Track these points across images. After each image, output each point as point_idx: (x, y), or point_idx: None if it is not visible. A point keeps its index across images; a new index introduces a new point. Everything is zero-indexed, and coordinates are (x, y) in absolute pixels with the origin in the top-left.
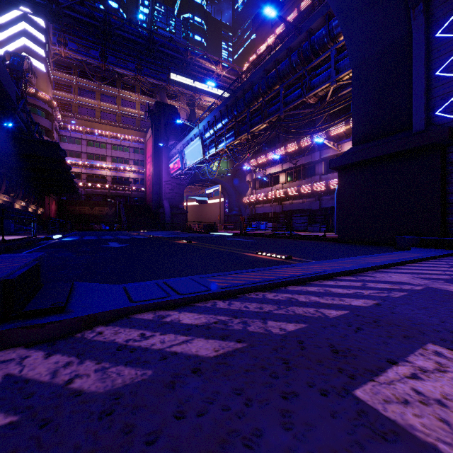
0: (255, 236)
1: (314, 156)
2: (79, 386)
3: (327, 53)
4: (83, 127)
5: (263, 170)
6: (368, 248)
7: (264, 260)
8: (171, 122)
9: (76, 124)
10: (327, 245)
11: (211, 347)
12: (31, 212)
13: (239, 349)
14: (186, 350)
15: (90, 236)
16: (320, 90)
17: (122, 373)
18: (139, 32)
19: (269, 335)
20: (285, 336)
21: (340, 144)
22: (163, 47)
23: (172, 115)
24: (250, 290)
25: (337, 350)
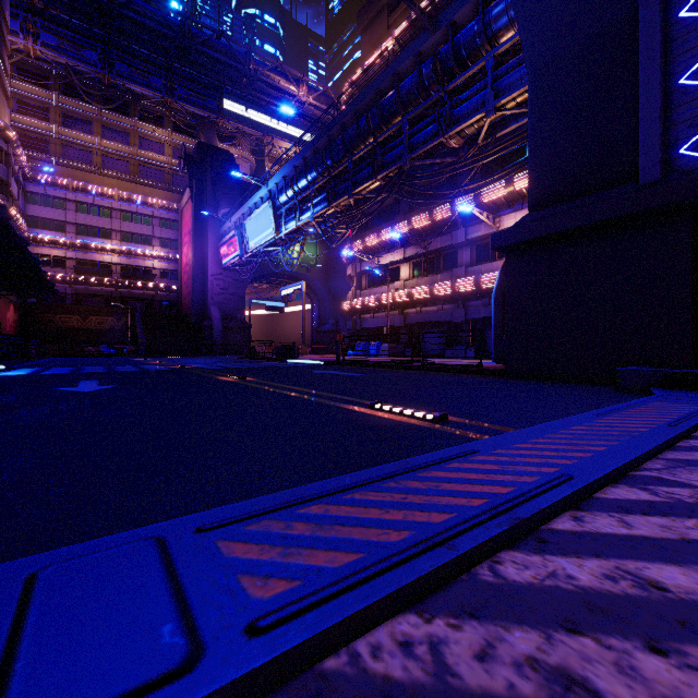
0: (362, 365)
1: (456, 235)
2: None
3: (480, 63)
4: (68, 179)
5: (374, 258)
6: (568, 389)
7: (390, 425)
8: (224, 177)
9: (57, 173)
10: (492, 383)
11: None
12: None
13: None
14: None
15: (63, 368)
16: (468, 125)
17: None
18: (164, 17)
19: None
20: None
21: (497, 217)
22: (208, 47)
23: (225, 165)
24: (375, 616)
25: None
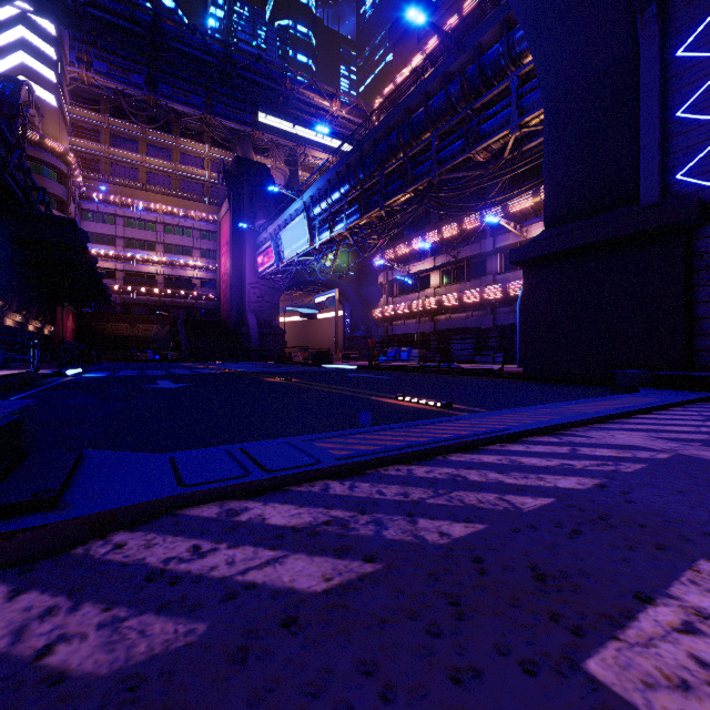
0: (392, 370)
1: (485, 244)
2: (62, 662)
3: (505, 83)
4: (118, 196)
5: (405, 266)
6: (571, 389)
7: (408, 409)
8: (260, 189)
9: (108, 191)
10: (506, 384)
11: (318, 571)
12: (33, 332)
13: (369, 575)
14: (273, 579)
15: (129, 371)
16: (494, 140)
17: (150, 630)
18: (209, 46)
19: (421, 547)
20: (450, 548)
21: (525, 226)
22: (247, 71)
23: (261, 178)
24: (386, 462)
25: (544, 574)
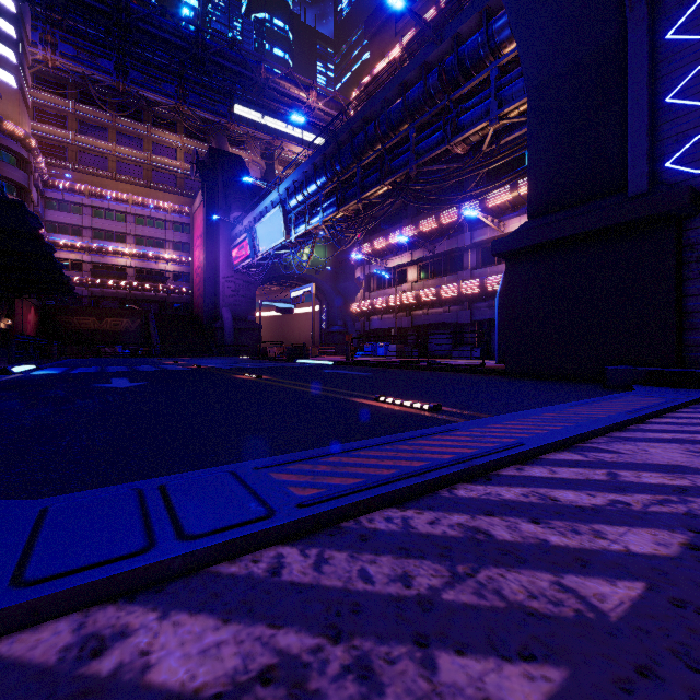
0: (370, 365)
1: (462, 239)
2: None
3: (484, 73)
4: (85, 184)
5: (382, 260)
6: (560, 386)
7: (391, 413)
8: (235, 181)
9: (74, 179)
10: (491, 381)
11: None
12: None
13: None
14: None
15: (88, 367)
16: (473, 132)
17: None
18: (179, 29)
19: None
20: None
21: (502, 221)
22: (220, 57)
23: (236, 170)
24: (371, 506)
25: None
